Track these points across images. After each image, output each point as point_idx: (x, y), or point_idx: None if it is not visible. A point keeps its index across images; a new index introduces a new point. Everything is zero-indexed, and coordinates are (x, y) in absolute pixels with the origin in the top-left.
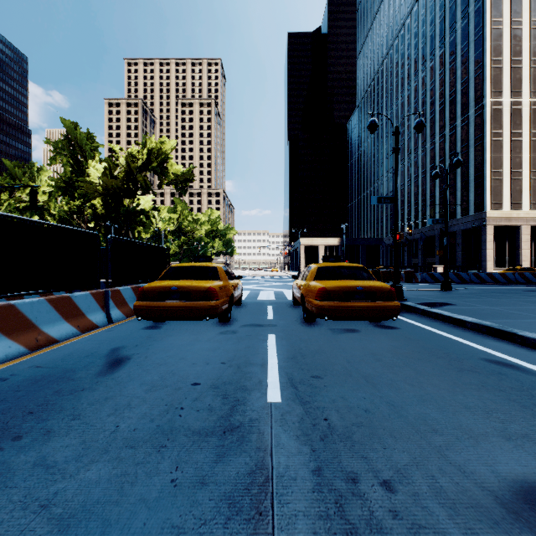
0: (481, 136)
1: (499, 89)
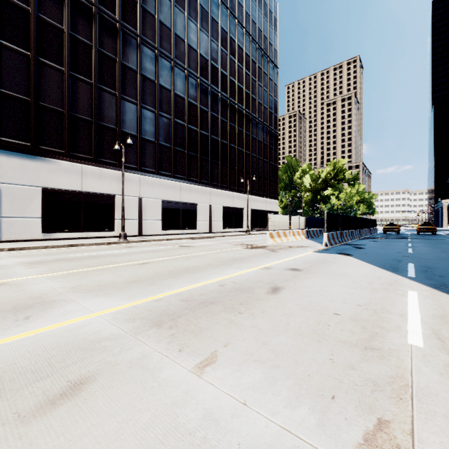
0: None
1: None
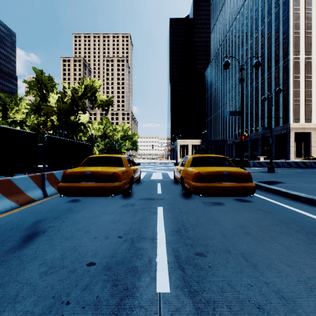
0: (287, 78)
1: (298, 49)
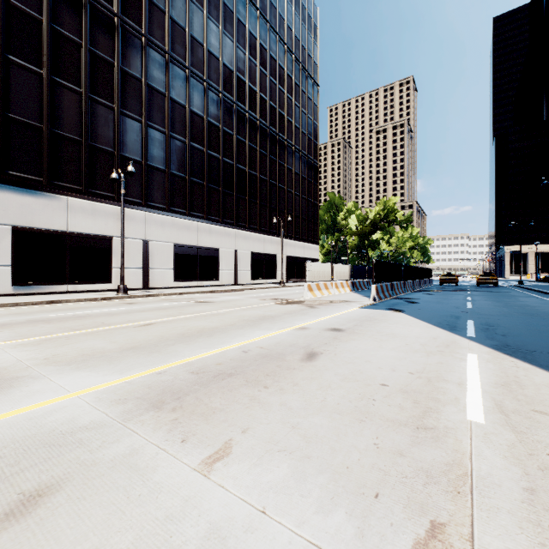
0: None
1: None
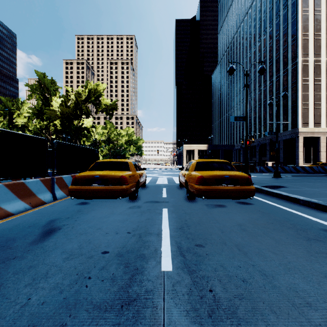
0: (296, 82)
1: (307, 52)
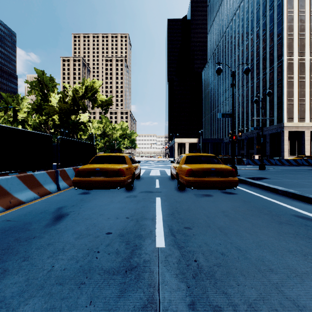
0: (281, 79)
1: (291, 51)
